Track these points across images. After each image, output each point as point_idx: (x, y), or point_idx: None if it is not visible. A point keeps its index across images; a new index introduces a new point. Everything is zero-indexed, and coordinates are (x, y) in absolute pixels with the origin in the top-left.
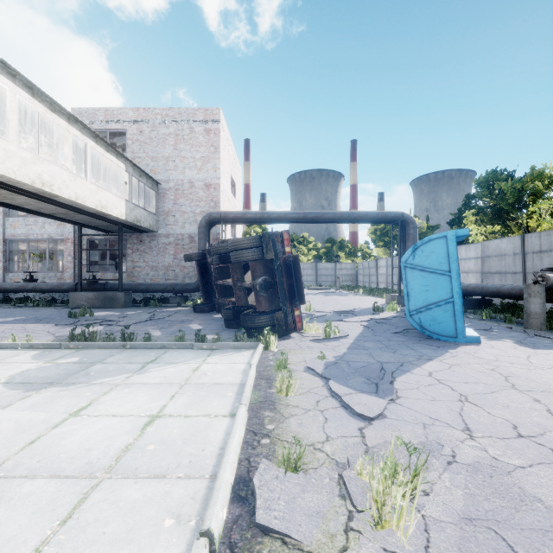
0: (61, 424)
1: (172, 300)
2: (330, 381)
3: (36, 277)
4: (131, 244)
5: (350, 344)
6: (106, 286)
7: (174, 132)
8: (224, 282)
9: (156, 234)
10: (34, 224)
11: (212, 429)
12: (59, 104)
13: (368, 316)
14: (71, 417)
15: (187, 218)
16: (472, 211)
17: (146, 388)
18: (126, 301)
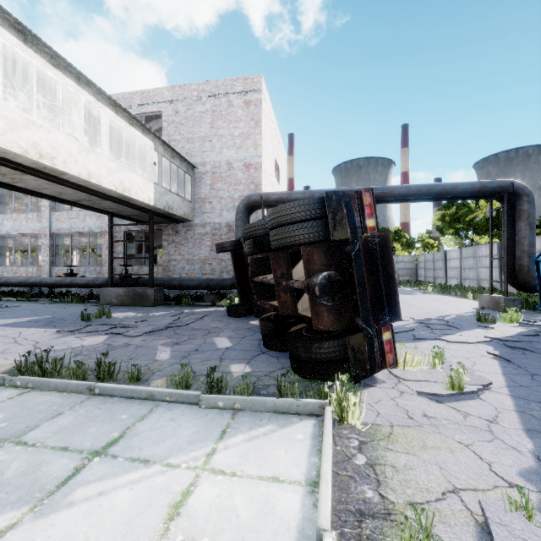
0: None
1: (206, 298)
2: None
3: (78, 272)
4: (167, 235)
5: (516, 414)
6: (138, 281)
7: (211, 108)
8: (262, 278)
9: (192, 224)
10: (77, 217)
11: None
12: (61, 57)
13: (478, 331)
14: None
15: (225, 204)
16: None
17: None
18: (156, 299)
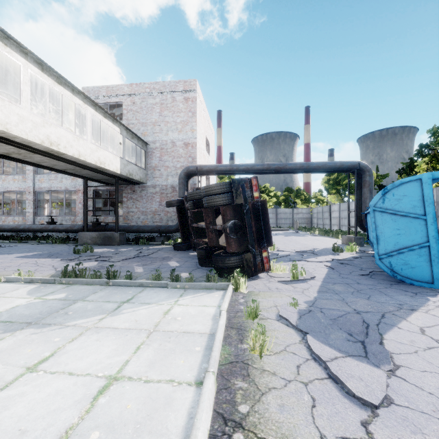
0: (13, 383)
1: (157, 239)
2: (308, 337)
3: (56, 220)
4: (126, 193)
5: (319, 287)
6: (106, 227)
7: (160, 102)
8: (198, 224)
9: (146, 185)
10: (55, 179)
11: (173, 406)
12: (64, 78)
13: (329, 256)
14: (27, 373)
15: (170, 171)
16: (423, 159)
17: (114, 334)
18: (121, 240)
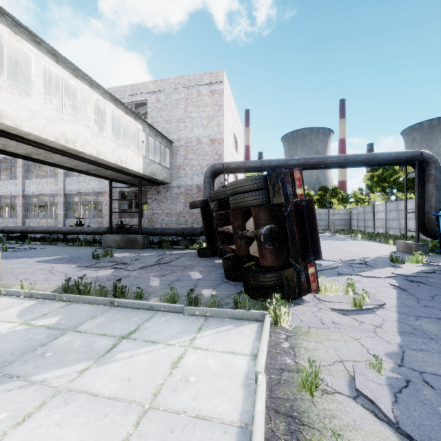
0: None
1: (181, 243)
2: None
3: (85, 222)
4: (151, 194)
5: (396, 323)
6: (130, 230)
7: (185, 97)
8: (224, 228)
9: (170, 186)
10: (84, 181)
11: None
12: (80, 70)
13: (388, 269)
14: None
15: (195, 170)
16: None
17: (87, 412)
18: (144, 243)
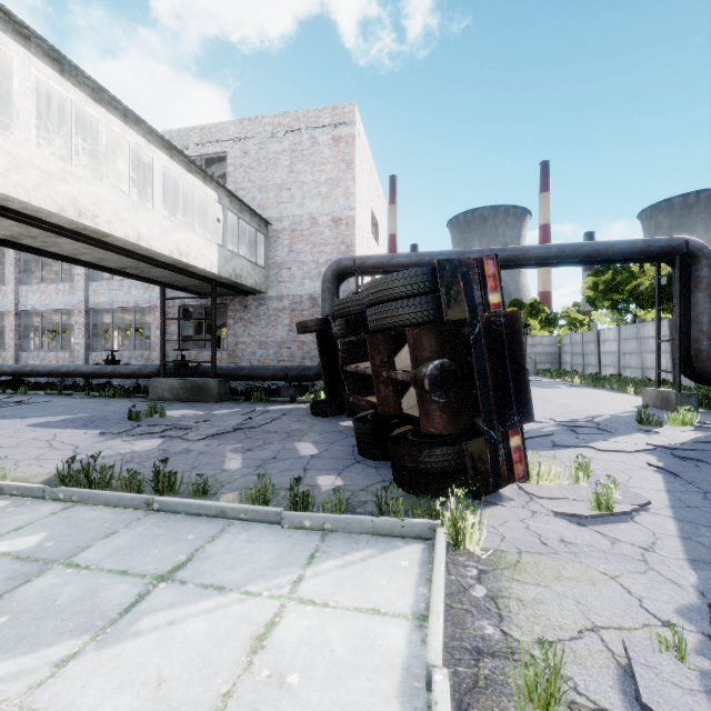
0: None
1: (284, 392)
2: None
3: (121, 358)
4: (233, 311)
5: (679, 540)
6: (197, 370)
7: (290, 147)
8: (357, 367)
9: (266, 296)
10: (119, 288)
11: None
12: (105, 90)
13: (638, 437)
14: None
15: (308, 271)
16: None
17: None
18: (221, 393)
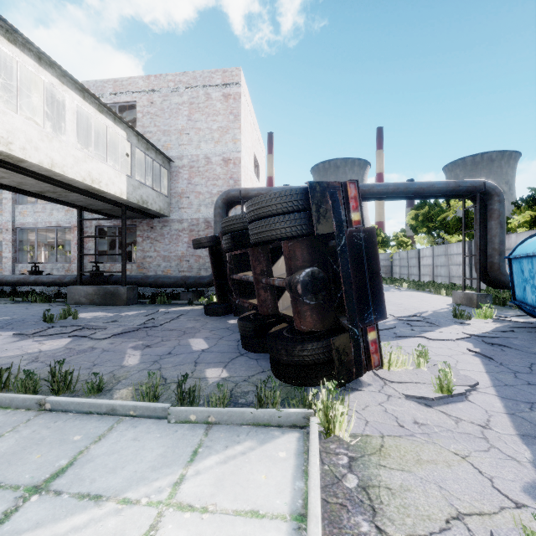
0: None
1: (183, 296)
2: None
3: (44, 269)
4: (141, 231)
5: (508, 417)
6: (110, 279)
7: (189, 100)
8: (241, 275)
9: (168, 219)
10: (43, 211)
11: None
12: (19, 32)
13: (455, 328)
14: None
15: (203, 199)
16: None
17: None
18: (129, 298)
